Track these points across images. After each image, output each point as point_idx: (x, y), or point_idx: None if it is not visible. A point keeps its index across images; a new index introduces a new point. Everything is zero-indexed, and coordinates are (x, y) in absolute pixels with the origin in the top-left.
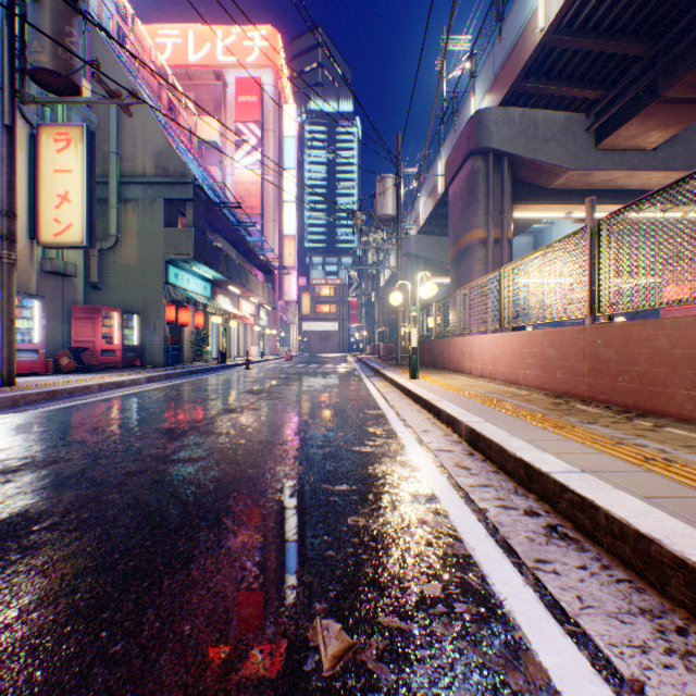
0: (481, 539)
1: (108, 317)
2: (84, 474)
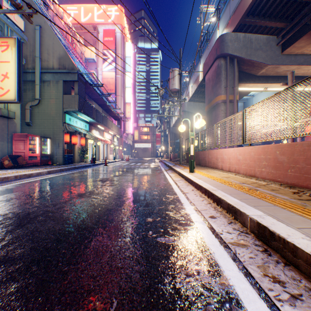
0: None
1: (32, 139)
2: None
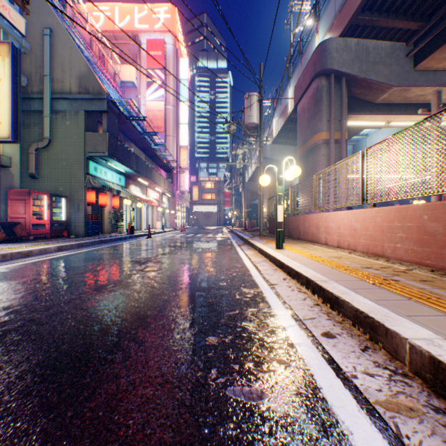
0: None
1: (38, 198)
2: None
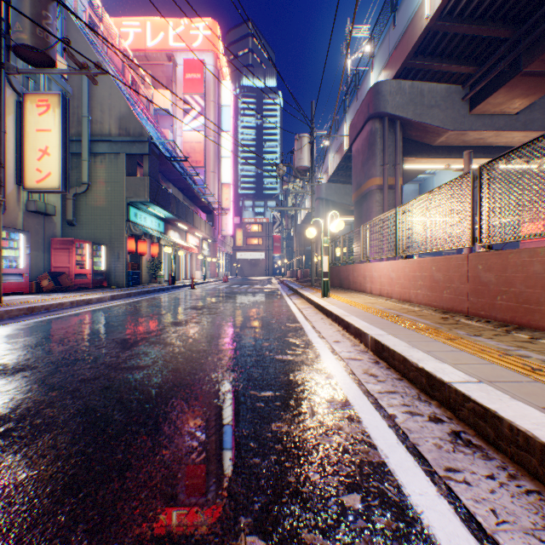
0: (393, 446)
1: (80, 247)
2: (44, 381)
